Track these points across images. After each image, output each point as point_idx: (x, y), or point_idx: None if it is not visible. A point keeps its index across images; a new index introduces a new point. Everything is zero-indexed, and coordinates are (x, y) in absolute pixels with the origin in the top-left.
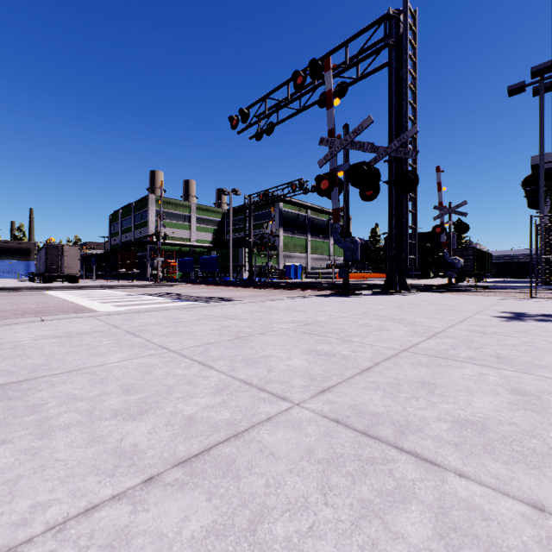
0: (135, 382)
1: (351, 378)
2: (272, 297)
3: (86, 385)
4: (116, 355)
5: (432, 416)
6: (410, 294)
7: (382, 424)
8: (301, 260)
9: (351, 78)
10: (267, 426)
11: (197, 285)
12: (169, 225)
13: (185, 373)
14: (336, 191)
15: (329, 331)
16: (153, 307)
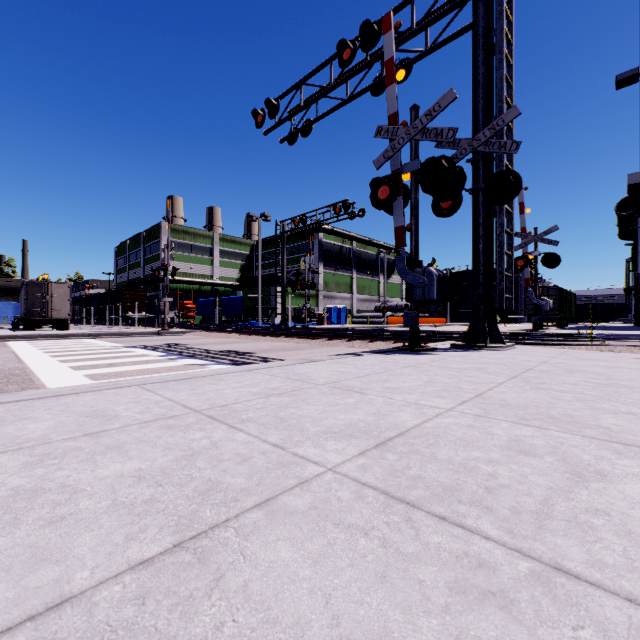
0: None
1: None
2: (309, 350)
3: None
4: None
5: None
6: (506, 349)
7: None
8: (345, 302)
9: (417, 50)
10: None
11: (214, 333)
12: (186, 259)
13: None
14: (400, 201)
15: (451, 486)
16: (130, 370)
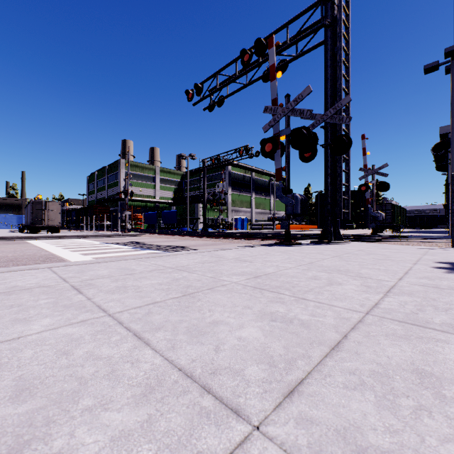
0: (40, 373)
1: (321, 363)
2: (222, 245)
3: None
4: (42, 322)
5: None
6: (343, 244)
7: None
8: (247, 214)
9: (291, 55)
10: None
11: (159, 235)
12: (137, 185)
13: (112, 353)
14: (279, 153)
15: (279, 286)
16: (117, 255)
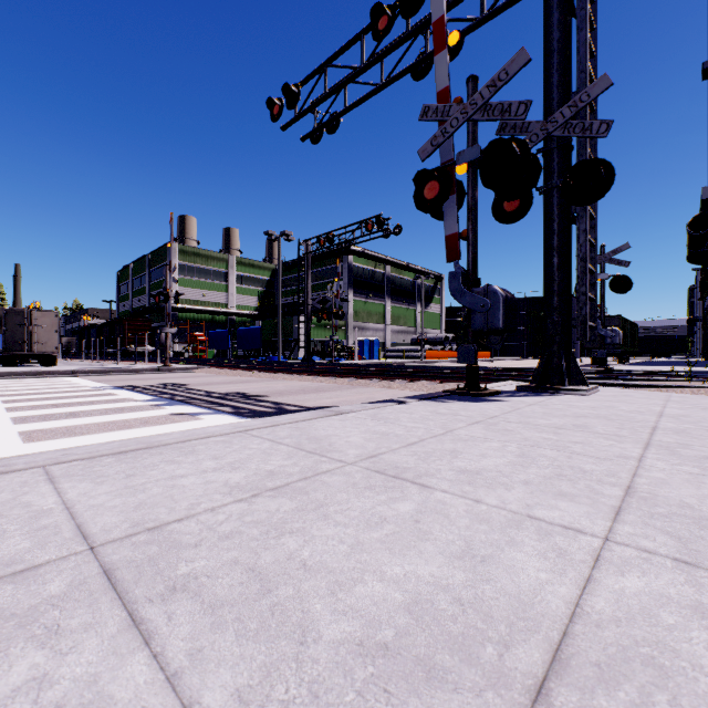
0: None
1: None
2: (335, 392)
3: None
4: None
5: None
6: (590, 393)
7: None
8: (378, 334)
9: (471, 18)
10: None
11: (224, 370)
12: (197, 285)
13: None
14: (453, 201)
15: None
16: (90, 424)
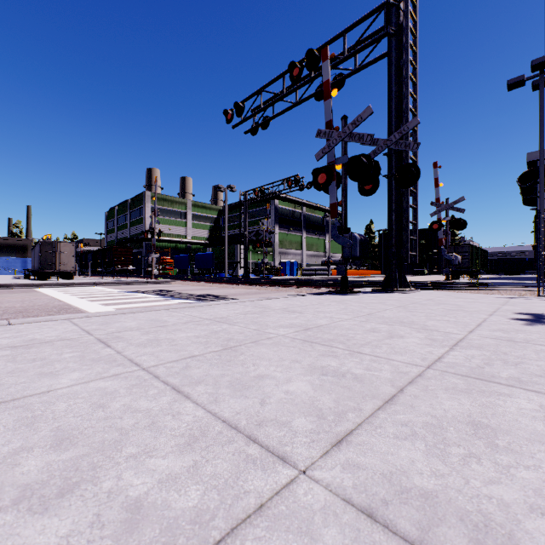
0: (78, 424)
1: (373, 415)
2: (267, 294)
3: (7, 429)
4: (70, 376)
5: (516, 499)
6: (410, 292)
7: (444, 523)
8: (296, 257)
9: (349, 69)
10: (258, 528)
11: (191, 282)
12: (165, 222)
13: (151, 406)
14: (334, 185)
15: (332, 339)
16: (143, 306)
